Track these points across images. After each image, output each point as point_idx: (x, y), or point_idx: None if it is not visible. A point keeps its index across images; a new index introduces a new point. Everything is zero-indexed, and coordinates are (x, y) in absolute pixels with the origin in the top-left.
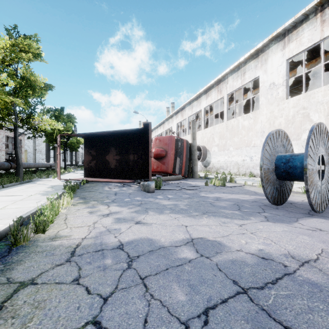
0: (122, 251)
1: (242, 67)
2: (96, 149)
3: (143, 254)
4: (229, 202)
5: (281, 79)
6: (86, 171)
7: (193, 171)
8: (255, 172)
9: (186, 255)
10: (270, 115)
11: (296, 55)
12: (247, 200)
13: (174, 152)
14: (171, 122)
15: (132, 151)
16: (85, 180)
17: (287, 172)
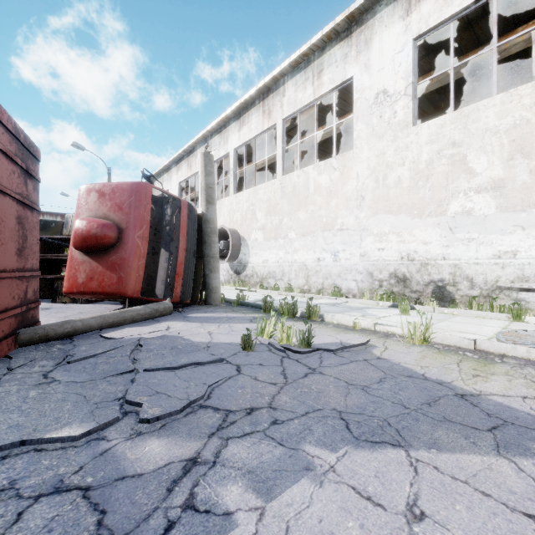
0: None
1: (316, 59)
2: None
3: None
4: None
5: (403, 81)
6: None
7: (208, 288)
8: (345, 287)
9: None
10: (378, 162)
11: (435, 30)
12: None
13: (146, 232)
14: (167, 180)
15: None
16: None
17: None
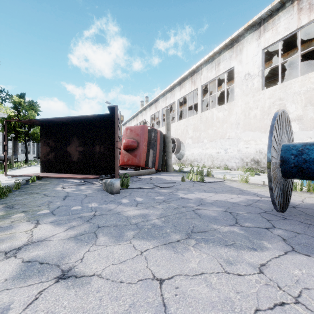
0: None
1: (217, 58)
2: (55, 139)
3: None
4: (218, 208)
5: (257, 69)
6: (43, 165)
7: (167, 164)
8: (230, 165)
9: None
10: (245, 107)
11: (272, 45)
12: (238, 203)
13: (146, 143)
14: (145, 114)
15: (98, 142)
16: (37, 176)
17: (299, 168)
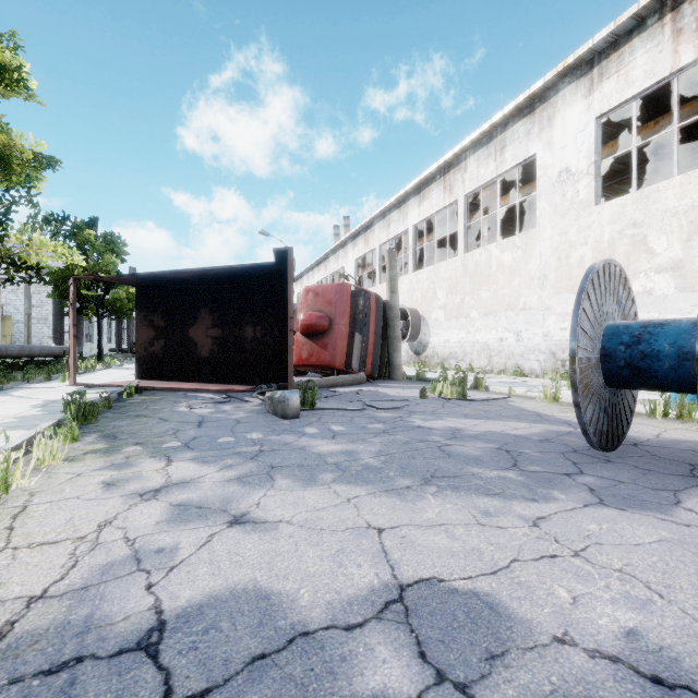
0: (150, 667)
1: (499, 135)
2: (165, 314)
3: (226, 682)
4: (485, 444)
5: (585, 160)
6: (142, 366)
7: (392, 365)
8: (527, 367)
9: (384, 680)
10: (560, 241)
11: (618, 108)
12: (527, 436)
13: (348, 321)
14: (343, 257)
15: (250, 319)
16: (135, 387)
17: (634, 369)
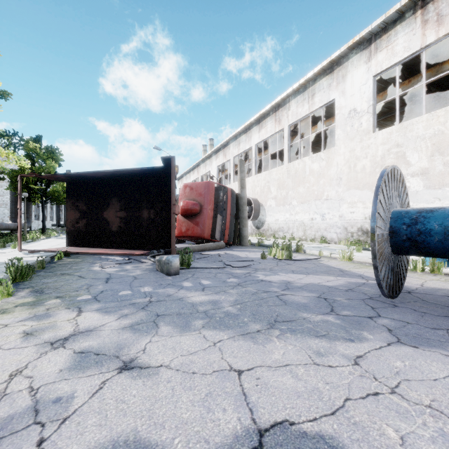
0: None
1: (311, 87)
2: (87, 201)
3: None
4: (309, 294)
5: (366, 104)
6: (70, 237)
7: (241, 236)
8: (329, 237)
9: None
10: (350, 156)
11: (387, 70)
12: (336, 287)
13: (212, 206)
14: (209, 165)
15: (146, 205)
16: (64, 252)
17: (413, 242)
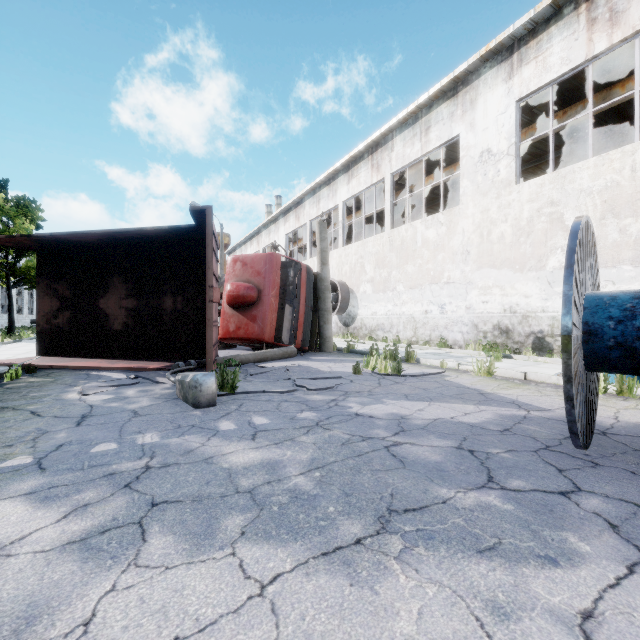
0: None
1: (424, 116)
2: (71, 282)
3: None
4: (442, 441)
5: (506, 142)
6: (44, 340)
7: (322, 337)
8: (451, 338)
9: None
10: (482, 218)
11: (536, 93)
12: (483, 425)
13: (277, 292)
14: (274, 232)
15: (170, 288)
16: (26, 366)
17: (627, 350)
